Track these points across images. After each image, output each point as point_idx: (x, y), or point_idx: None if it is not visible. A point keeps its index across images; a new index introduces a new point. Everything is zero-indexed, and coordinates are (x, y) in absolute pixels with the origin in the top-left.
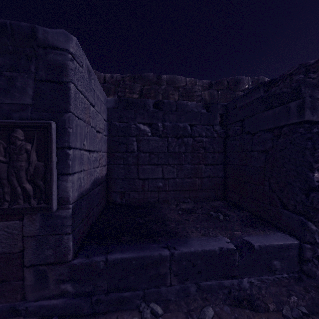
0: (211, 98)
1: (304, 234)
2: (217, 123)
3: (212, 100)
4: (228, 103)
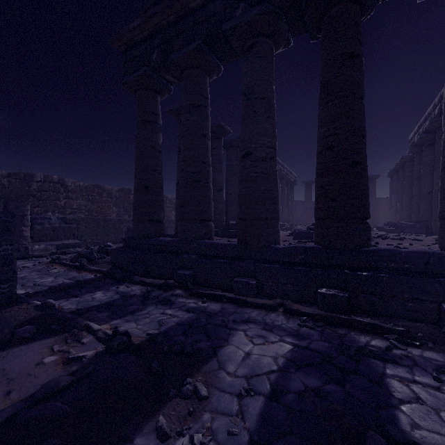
0: (10, 184)
1: (20, 242)
2: (1, 208)
3: (11, 185)
4: (7, 200)
